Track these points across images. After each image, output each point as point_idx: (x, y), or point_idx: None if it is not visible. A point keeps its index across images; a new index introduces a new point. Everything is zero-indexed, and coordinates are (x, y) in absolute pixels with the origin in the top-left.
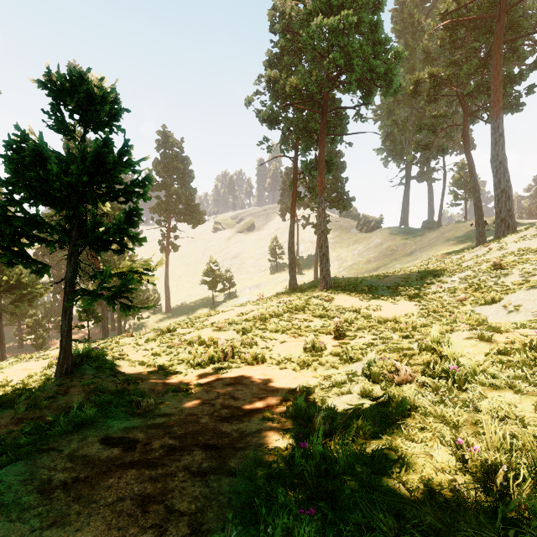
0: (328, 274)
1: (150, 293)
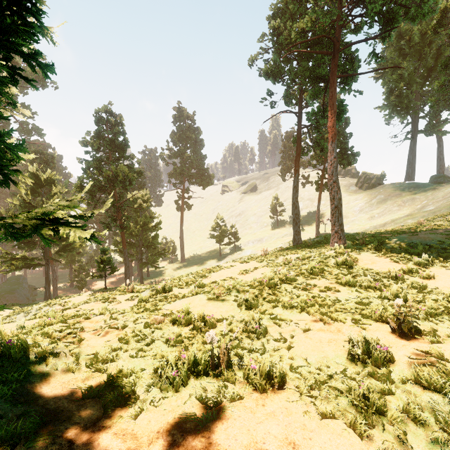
0: (341, 229)
1: (168, 245)
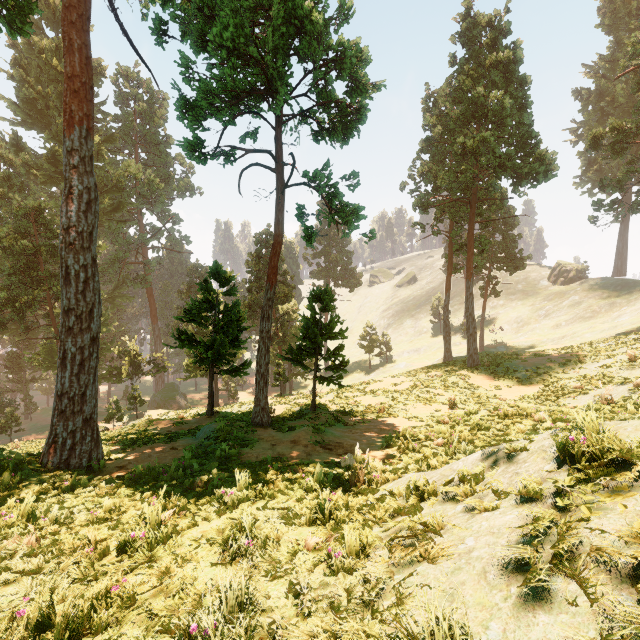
0: (475, 353)
1: None
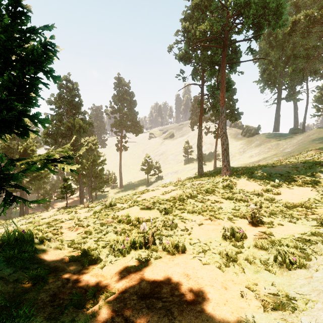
0: (228, 164)
1: (111, 176)
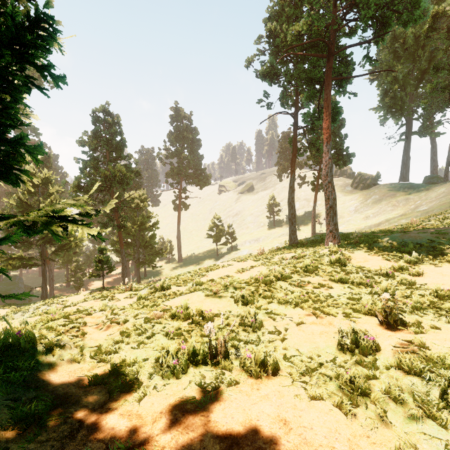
0: (336, 229)
1: (166, 245)
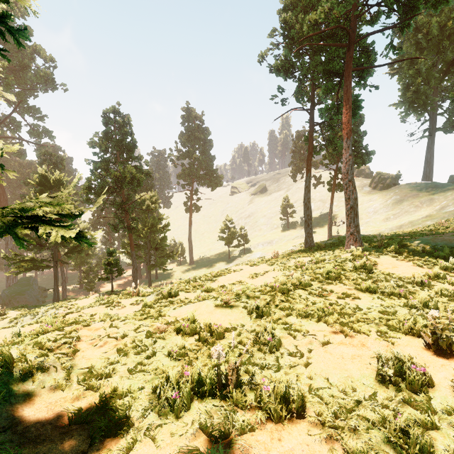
0: (357, 231)
1: (177, 247)
